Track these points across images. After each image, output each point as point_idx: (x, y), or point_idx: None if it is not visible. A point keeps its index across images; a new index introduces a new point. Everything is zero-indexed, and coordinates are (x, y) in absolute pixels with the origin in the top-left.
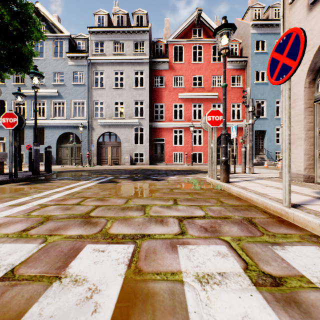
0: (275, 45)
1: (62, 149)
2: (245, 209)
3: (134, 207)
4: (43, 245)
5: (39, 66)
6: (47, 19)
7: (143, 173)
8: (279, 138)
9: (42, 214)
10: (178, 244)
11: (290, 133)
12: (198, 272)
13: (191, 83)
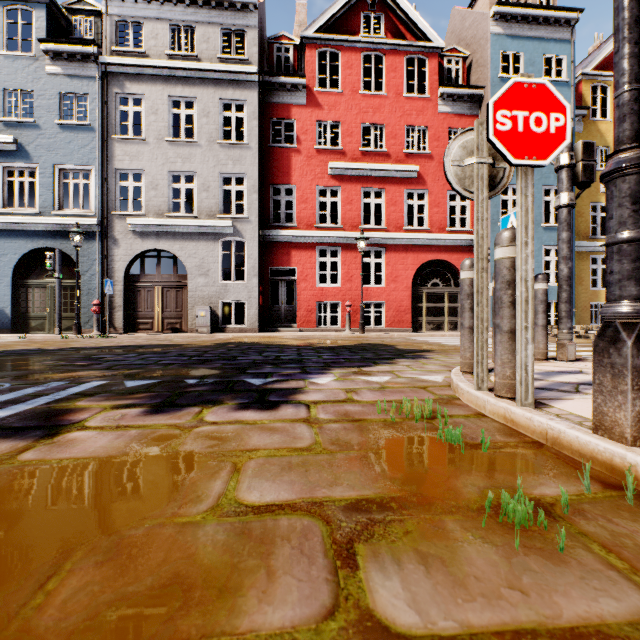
0: None
1: (29, 291)
2: None
3: None
4: None
5: None
6: None
7: (230, 359)
8: (551, 272)
9: None
10: None
11: None
12: None
13: (359, 140)
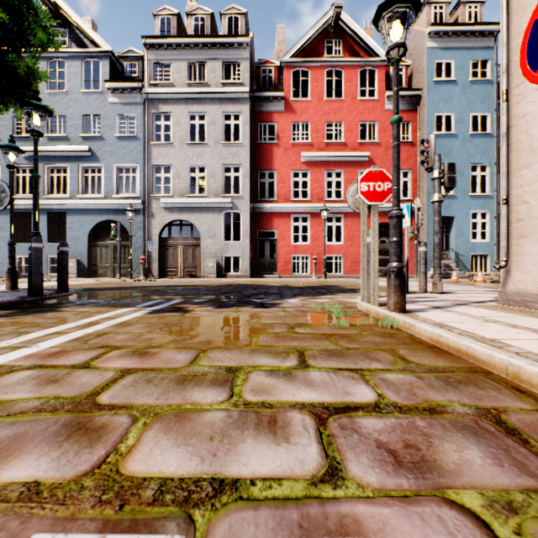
0: None
1: (97, 249)
2: (468, 382)
3: (210, 374)
4: None
5: (57, 105)
6: (72, 23)
7: (238, 292)
8: (477, 231)
9: None
10: (325, 532)
11: None
12: None
13: (323, 134)
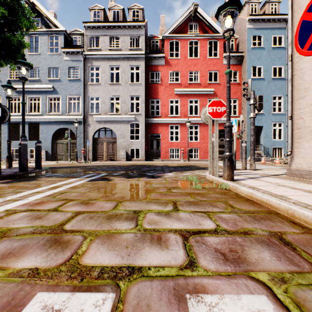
0: (308, 3)
1: (57, 145)
2: (266, 218)
3: (124, 214)
4: None
5: (34, 61)
6: (42, 14)
7: (139, 169)
8: (276, 134)
9: (1, 226)
10: (187, 291)
11: None
12: None
13: (187, 78)
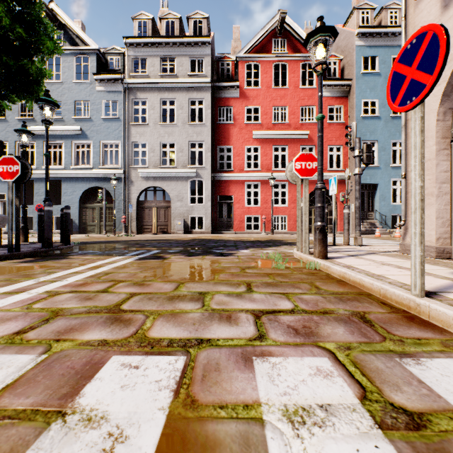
0: (399, 53)
1: (87, 211)
2: (354, 299)
3: (188, 295)
4: (44, 357)
5: (54, 93)
6: (66, 26)
7: (203, 245)
8: (397, 196)
9: (49, 306)
10: (254, 355)
11: (423, 185)
12: (287, 404)
13: (271, 116)
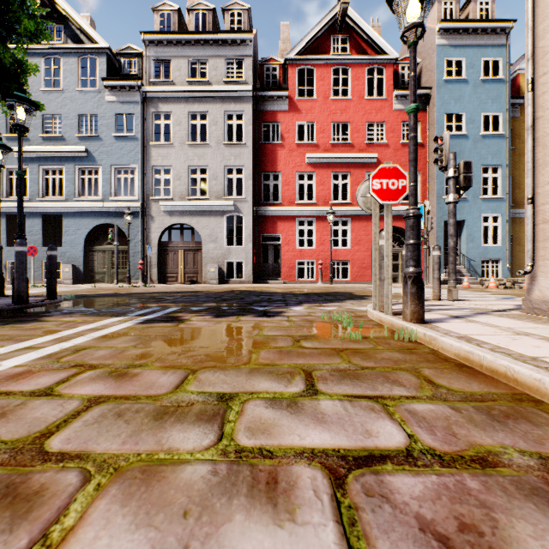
0: None
1: (94, 254)
2: (517, 415)
3: (196, 404)
4: None
5: (52, 104)
6: (68, 18)
7: (240, 299)
8: (489, 235)
9: None
10: None
11: None
12: None
13: (330, 135)
